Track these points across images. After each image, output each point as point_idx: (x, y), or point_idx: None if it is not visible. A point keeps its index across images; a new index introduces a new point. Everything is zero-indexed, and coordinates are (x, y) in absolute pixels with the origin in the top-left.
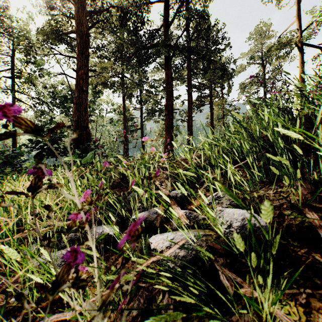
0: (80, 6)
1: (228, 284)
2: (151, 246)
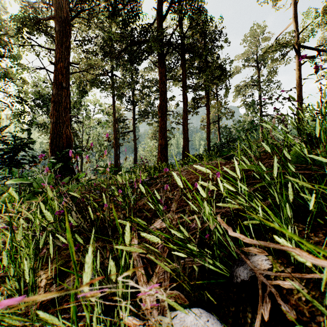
0: None
1: None
2: None
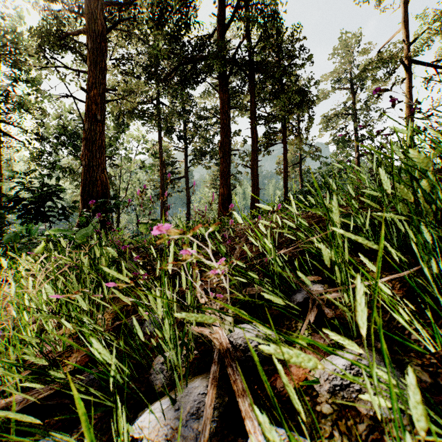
0: None
1: None
2: None
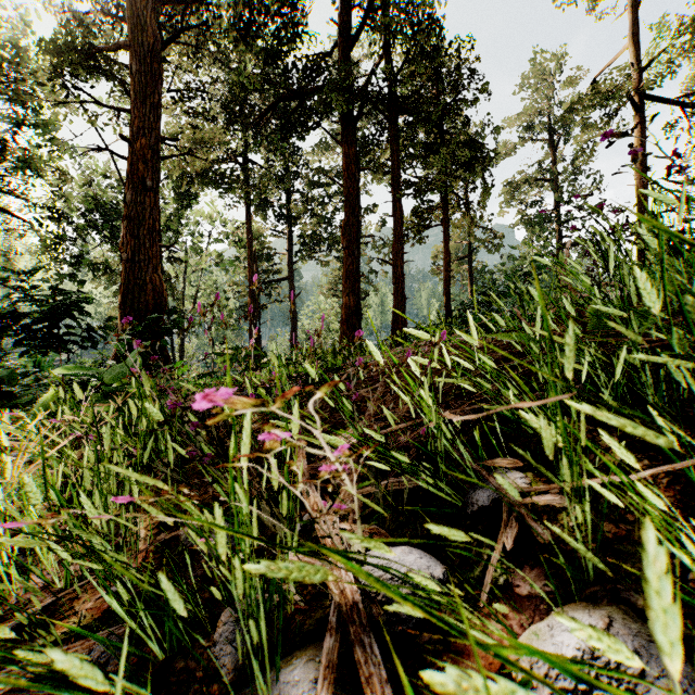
0: None
1: None
2: None
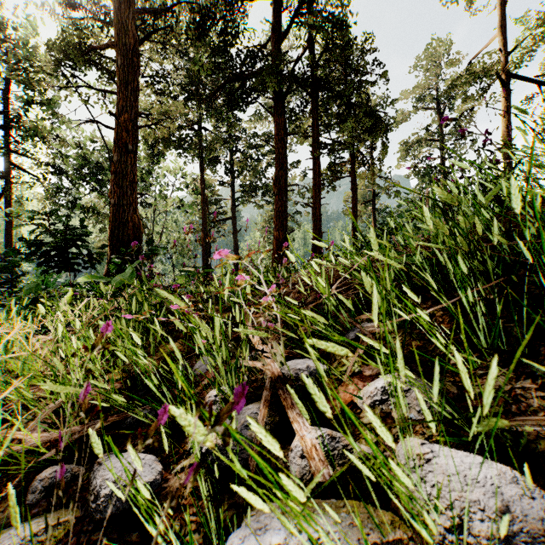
0: (122, 0)
1: None
2: None
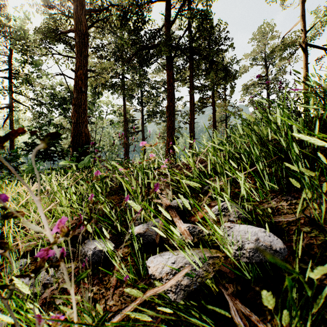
0: (78, 4)
1: (241, 323)
2: (148, 271)
